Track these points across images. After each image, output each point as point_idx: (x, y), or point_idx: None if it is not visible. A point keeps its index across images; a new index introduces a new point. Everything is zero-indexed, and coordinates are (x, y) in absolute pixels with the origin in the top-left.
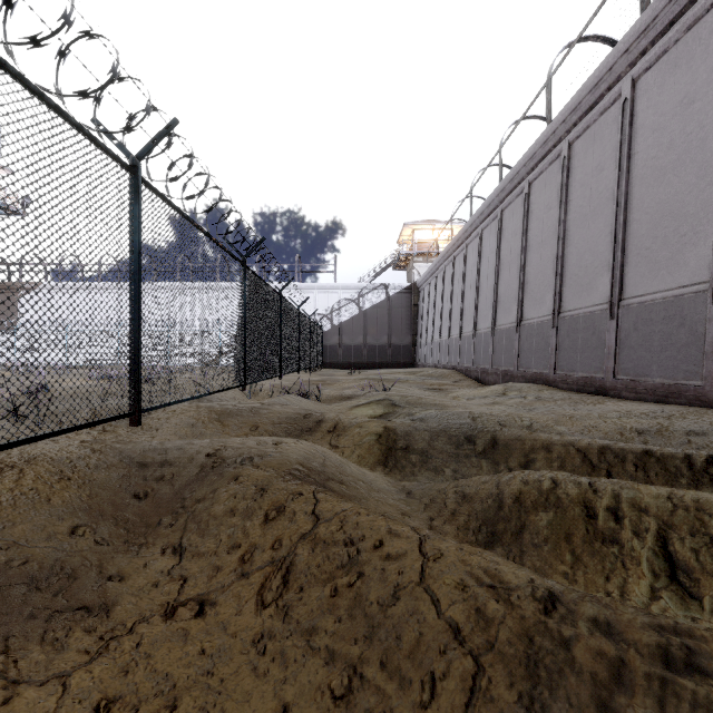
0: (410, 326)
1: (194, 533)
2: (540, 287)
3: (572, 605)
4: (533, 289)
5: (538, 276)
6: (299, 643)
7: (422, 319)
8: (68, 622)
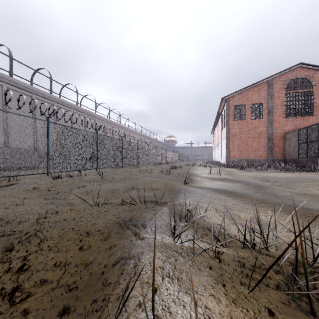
0: None
1: None
2: None
3: None
4: None
5: None
6: None
7: None
8: None
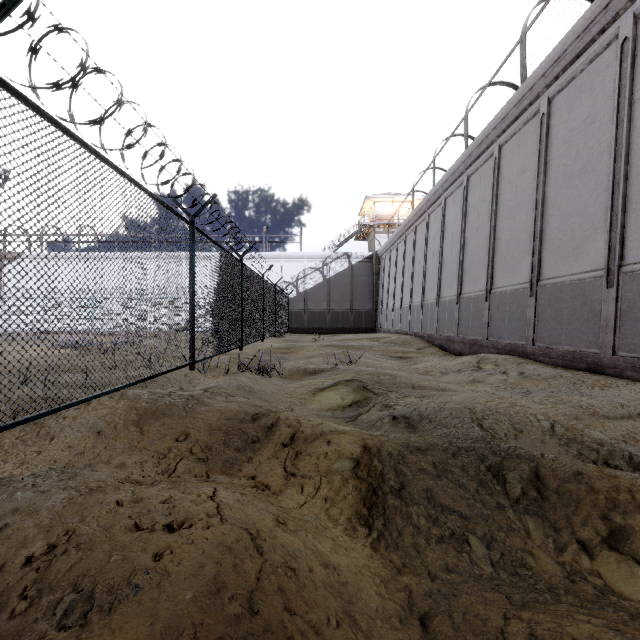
0: (371, 294)
1: None
2: (514, 254)
3: None
4: (504, 255)
5: (511, 242)
6: None
7: (383, 286)
8: None
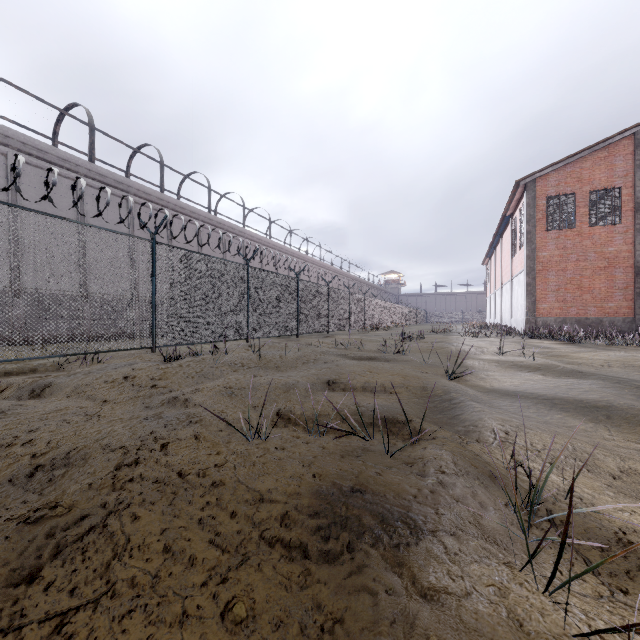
0: None
1: None
2: None
3: None
4: None
5: None
6: None
7: None
8: None
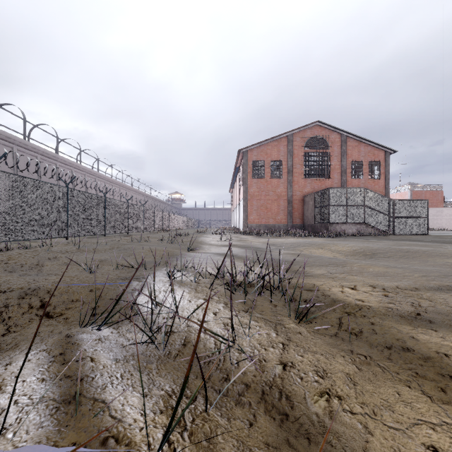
0: None
1: None
2: None
3: None
4: None
5: None
6: None
7: None
8: None
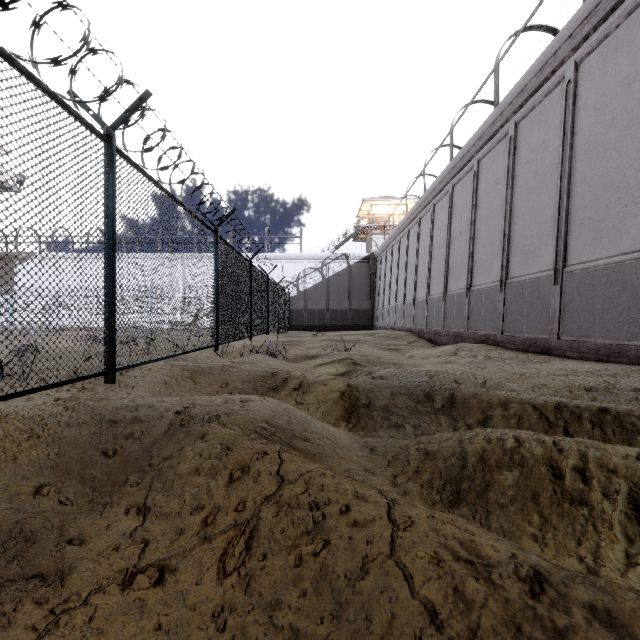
0: (368, 293)
1: (159, 492)
2: (489, 256)
3: (562, 587)
4: (481, 257)
5: (487, 246)
6: (261, 619)
7: (380, 285)
8: (19, 593)
